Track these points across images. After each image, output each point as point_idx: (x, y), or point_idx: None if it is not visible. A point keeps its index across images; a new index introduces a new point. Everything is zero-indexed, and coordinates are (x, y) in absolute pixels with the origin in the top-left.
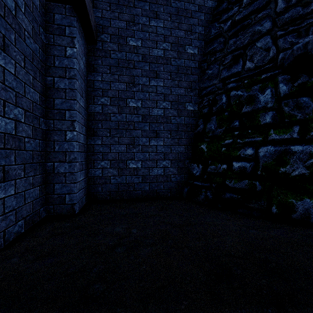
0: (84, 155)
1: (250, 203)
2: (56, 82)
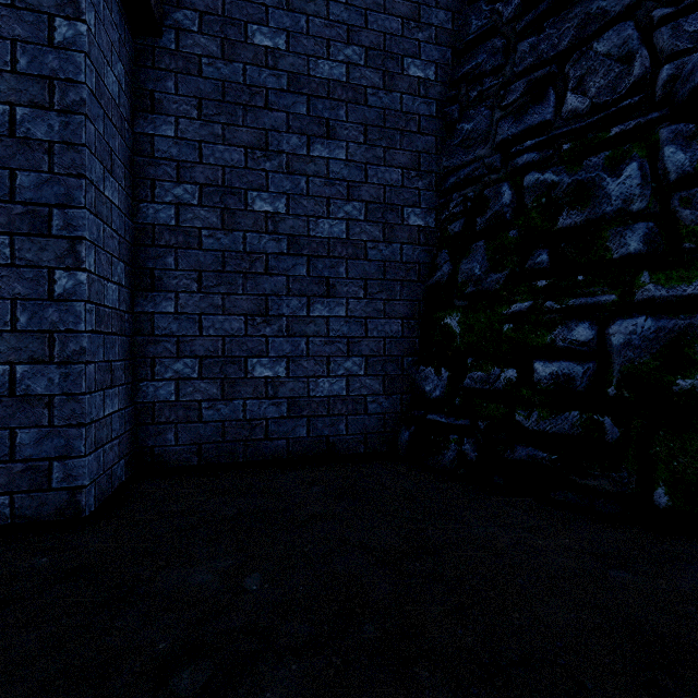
0: (121, 344)
1: (586, 477)
2: (20, 121)
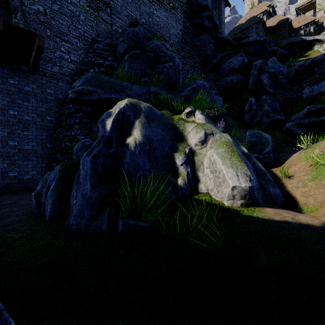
0: None
1: None
2: None
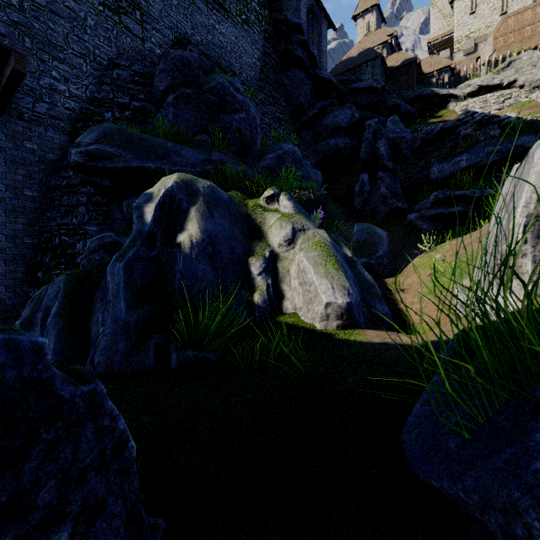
0: None
1: None
2: None
